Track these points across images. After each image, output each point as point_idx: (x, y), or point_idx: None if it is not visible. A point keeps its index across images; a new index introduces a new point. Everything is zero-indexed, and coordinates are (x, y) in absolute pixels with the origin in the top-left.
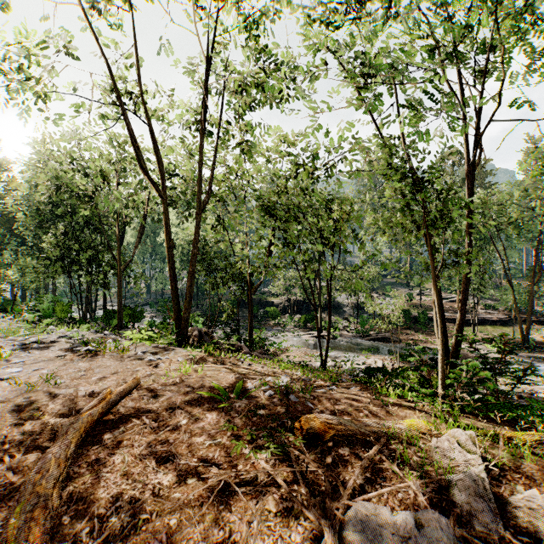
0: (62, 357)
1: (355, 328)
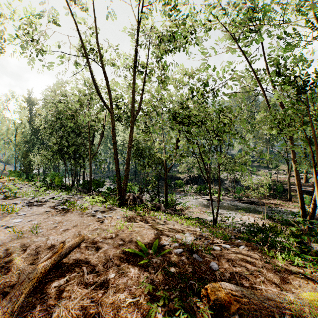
0: (47, 212)
1: (233, 195)
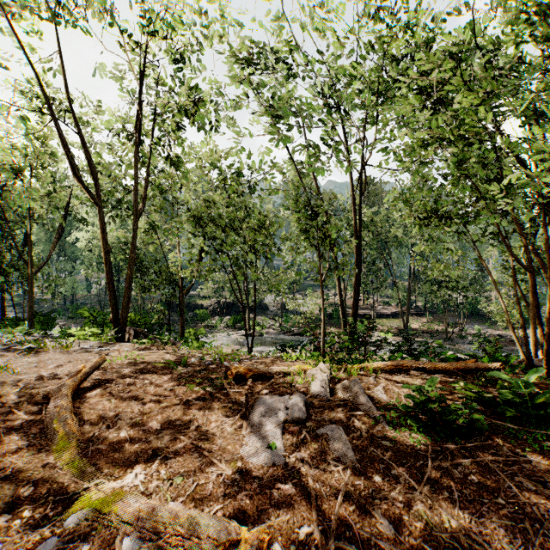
0: (1, 356)
1: (280, 326)
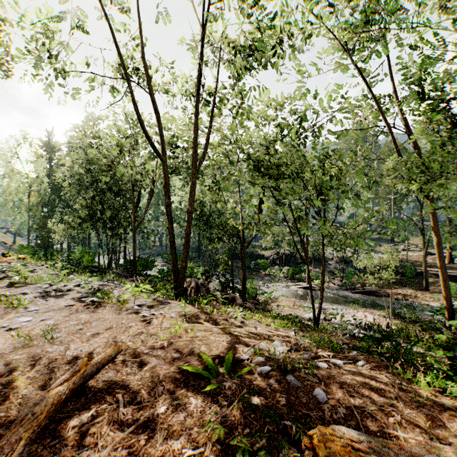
0: (70, 307)
1: (341, 281)
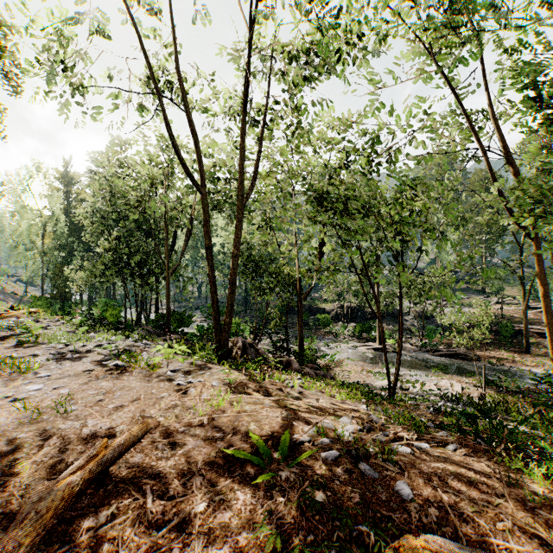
0: (89, 372)
1: (420, 341)
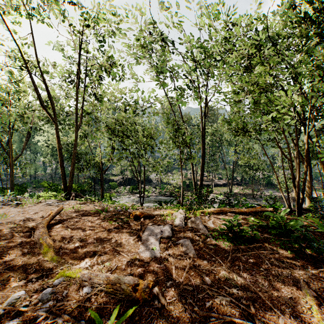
0: (1, 208)
1: (159, 191)
